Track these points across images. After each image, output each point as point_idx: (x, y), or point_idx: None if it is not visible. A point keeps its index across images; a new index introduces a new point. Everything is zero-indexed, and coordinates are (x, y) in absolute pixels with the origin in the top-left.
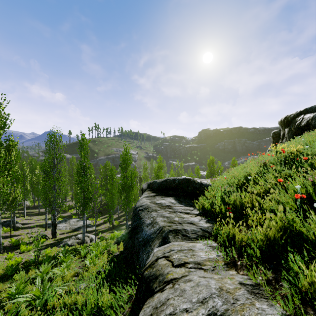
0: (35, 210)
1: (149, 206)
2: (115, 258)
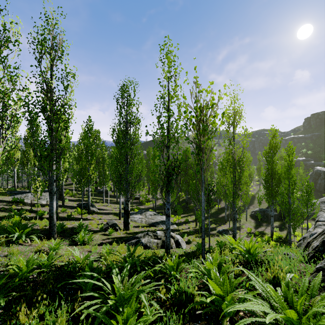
0: (114, 199)
1: None
2: None
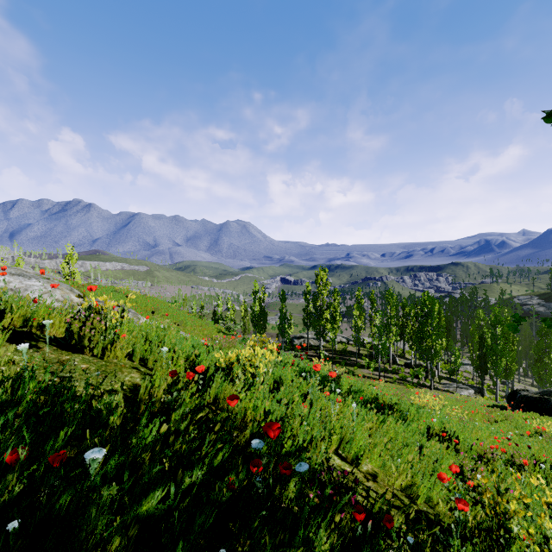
0: (528, 380)
1: None
2: None
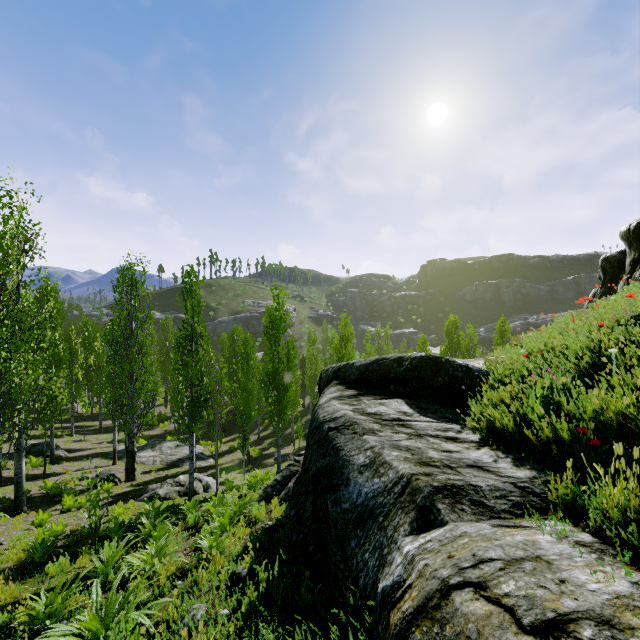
0: (93, 423)
1: (353, 419)
2: (266, 536)
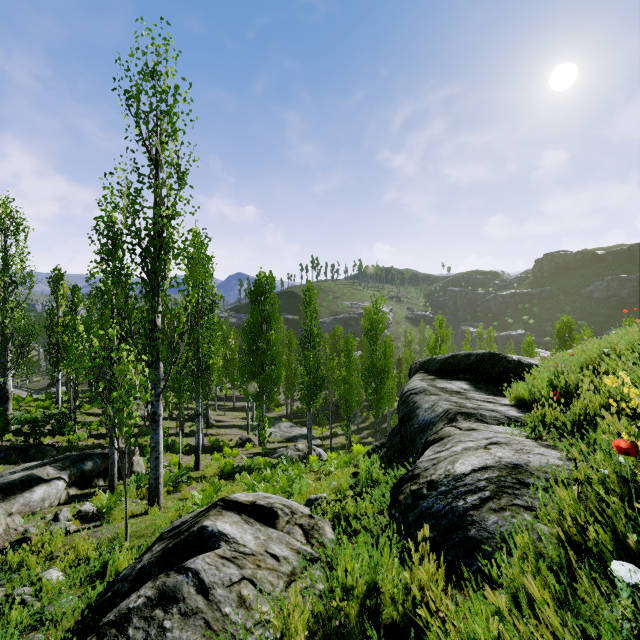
0: (227, 403)
1: (426, 389)
2: None
